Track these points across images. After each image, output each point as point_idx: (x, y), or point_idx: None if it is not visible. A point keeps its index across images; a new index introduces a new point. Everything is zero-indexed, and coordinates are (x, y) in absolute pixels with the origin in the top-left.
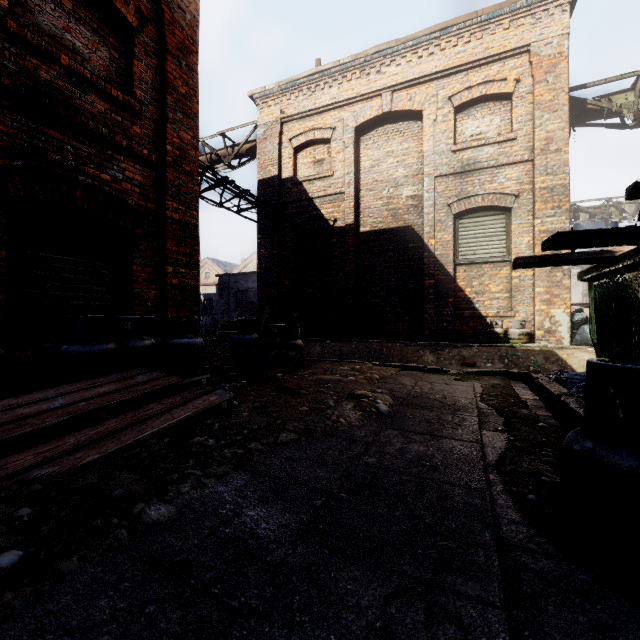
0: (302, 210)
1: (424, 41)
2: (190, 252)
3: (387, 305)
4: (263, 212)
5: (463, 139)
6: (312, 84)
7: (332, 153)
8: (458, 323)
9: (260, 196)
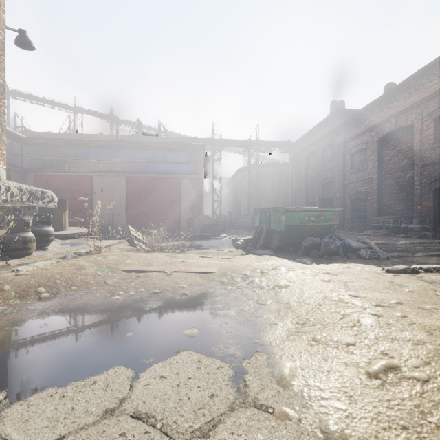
0: None
1: None
2: None
3: None
4: None
5: None
6: None
7: None
8: None
9: None
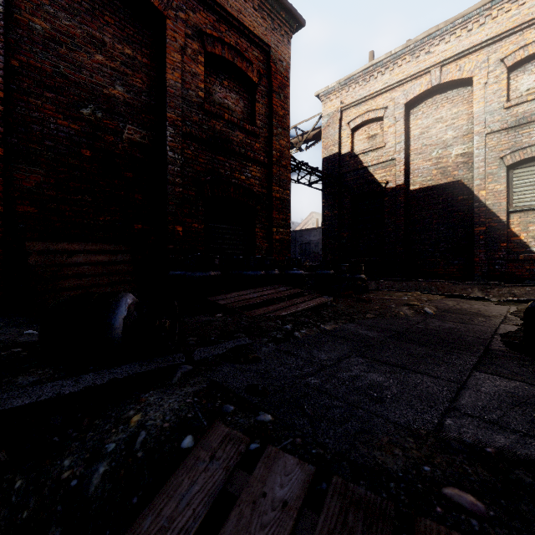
0: (358, 177)
1: (474, 15)
2: (285, 218)
3: (436, 251)
4: (326, 182)
5: (517, 95)
6: (367, 76)
7: (384, 128)
8: (511, 266)
9: (324, 170)
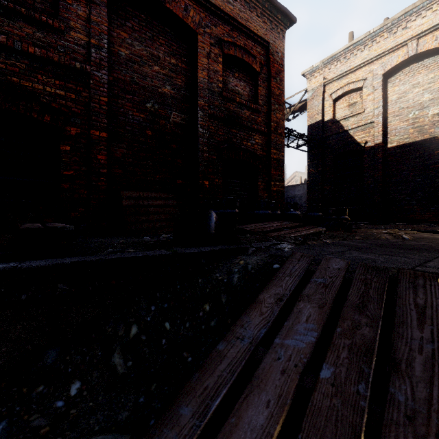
0: (339, 139)
1: None
2: (280, 174)
3: (413, 199)
4: (311, 145)
5: None
6: (347, 54)
7: (363, 96)
8: None
9: (309, 135)
